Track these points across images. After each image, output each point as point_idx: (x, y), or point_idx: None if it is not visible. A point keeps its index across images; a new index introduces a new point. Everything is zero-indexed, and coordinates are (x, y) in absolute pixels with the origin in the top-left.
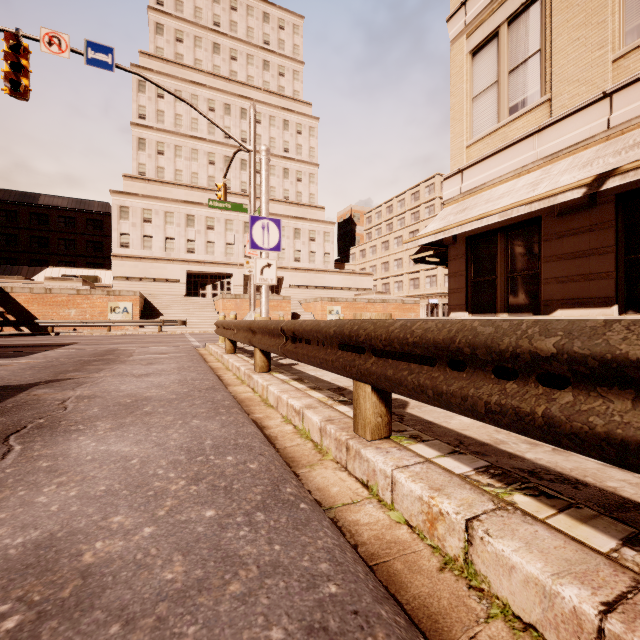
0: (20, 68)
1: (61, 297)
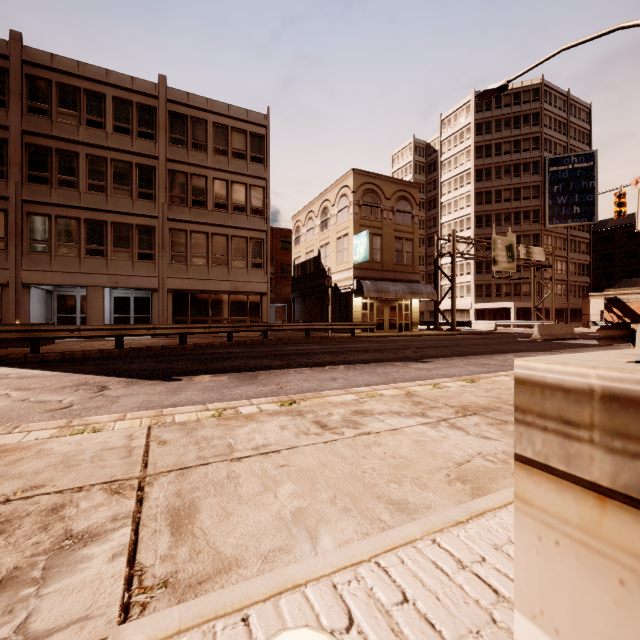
0: (621, 204)
1: None
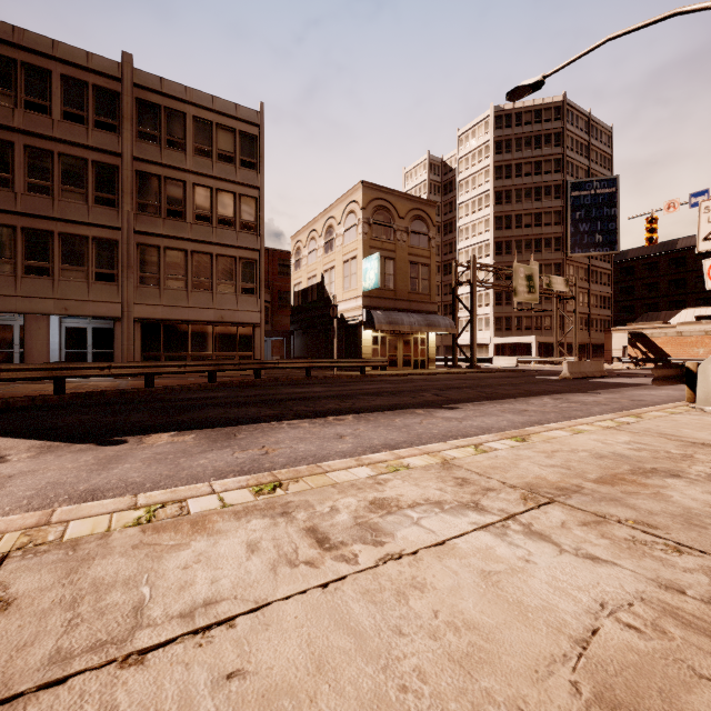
0: (652, 230)
1: (690, 338)
